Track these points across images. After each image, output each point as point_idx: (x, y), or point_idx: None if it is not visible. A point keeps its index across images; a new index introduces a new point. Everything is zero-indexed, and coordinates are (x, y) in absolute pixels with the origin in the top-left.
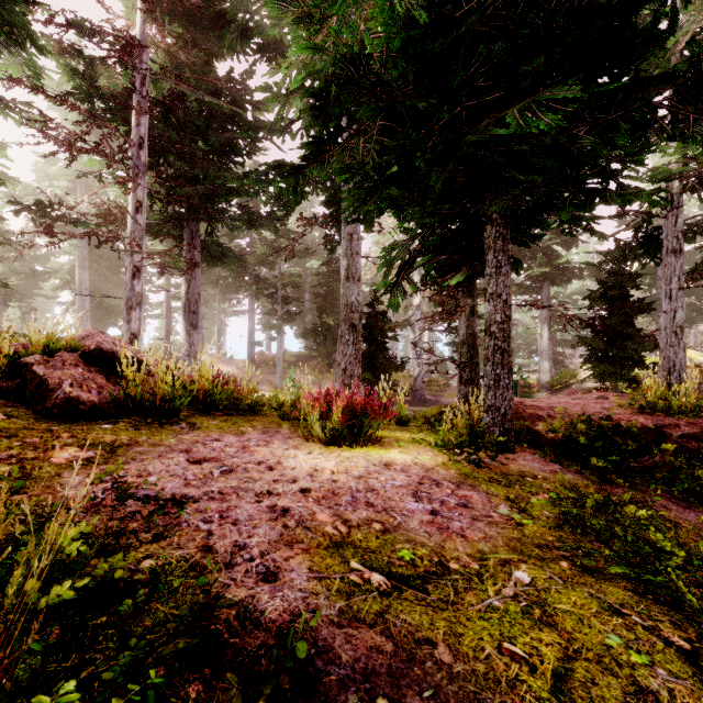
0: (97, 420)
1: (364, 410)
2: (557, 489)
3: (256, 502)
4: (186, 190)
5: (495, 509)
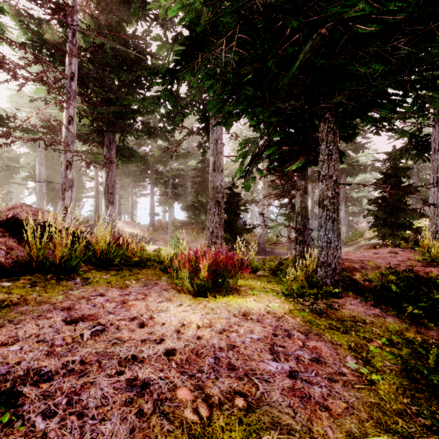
0: (0, 278)
1: (225, 266)
2: (386, 334)
3: (116, 375)
4: (104, 110)
5: (344, 363)
